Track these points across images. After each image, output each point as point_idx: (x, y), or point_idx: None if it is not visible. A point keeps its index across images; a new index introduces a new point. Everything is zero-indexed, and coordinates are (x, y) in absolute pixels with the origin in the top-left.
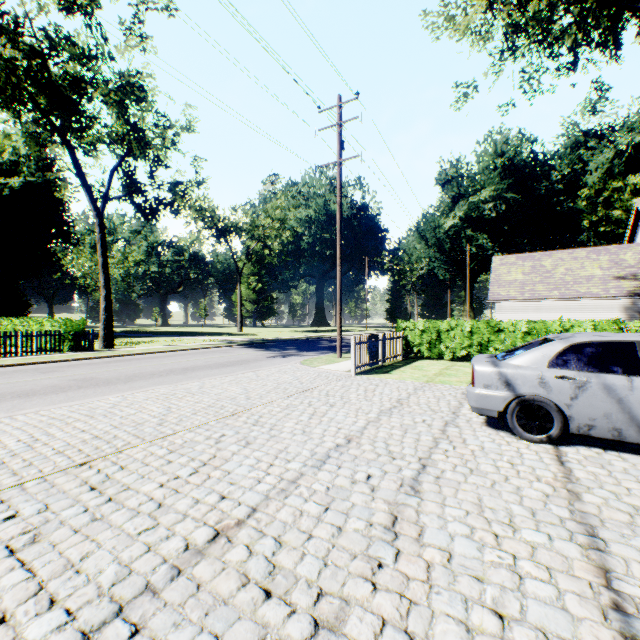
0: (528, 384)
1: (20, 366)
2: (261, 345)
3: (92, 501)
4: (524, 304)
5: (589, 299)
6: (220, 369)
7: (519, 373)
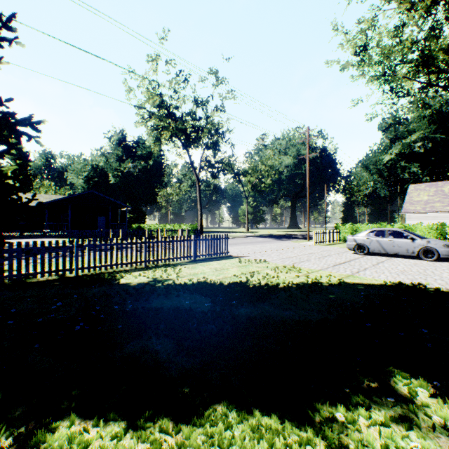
0: (359, 240)
1: None
2: (267, 237)
3: (265, 255)
4: (425, 215)
5: None
6: (261, 243)
7: (357, 238)
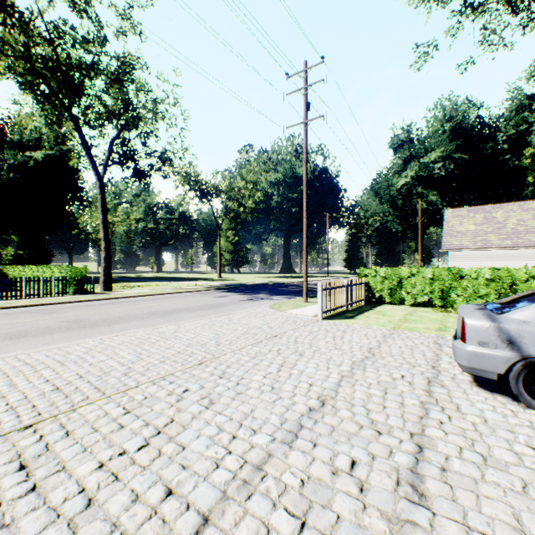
0: None
1: (29, 307)
2: (236, 289)
3: (11, 490)
4: (477, 253)
5: None
6: (197, 312)
7: (526, 330)
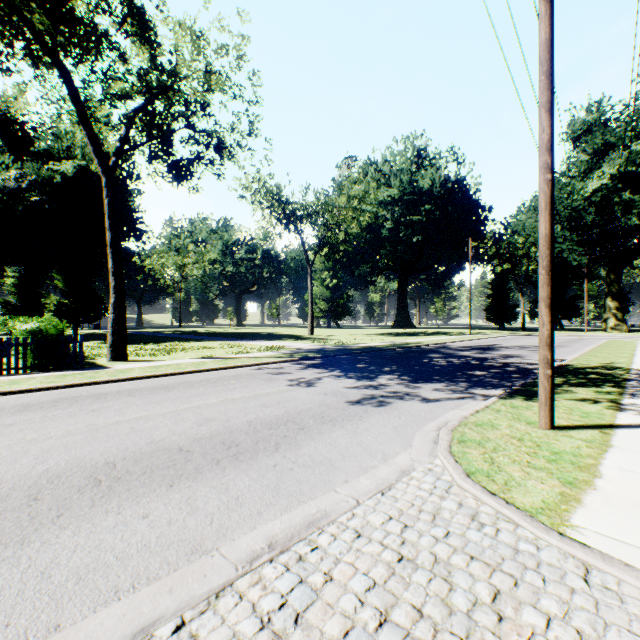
0: None
1: None
2: (334, 360)
3: None
4: None
5: None
6: (193, 488)
7: None
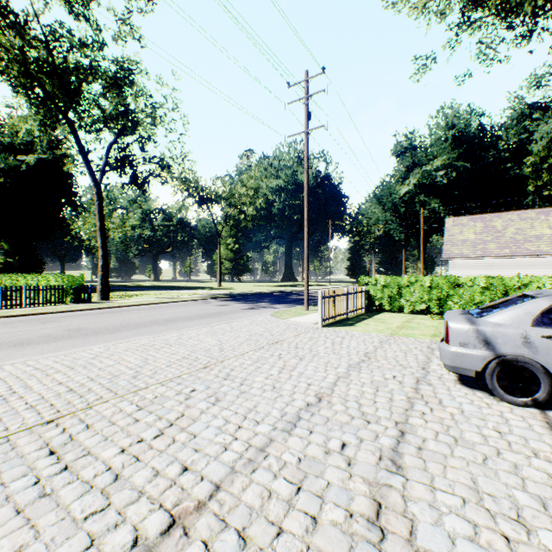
0: (510, 343)
1: (26, 316)
2: (237, 298)
3: (46, 469)
4: (476, 261)
5: (539, 256)
6: (198, 320)
7: (499, 331)
